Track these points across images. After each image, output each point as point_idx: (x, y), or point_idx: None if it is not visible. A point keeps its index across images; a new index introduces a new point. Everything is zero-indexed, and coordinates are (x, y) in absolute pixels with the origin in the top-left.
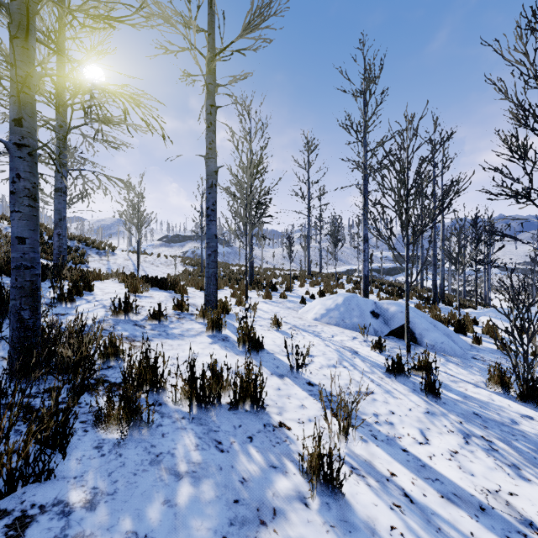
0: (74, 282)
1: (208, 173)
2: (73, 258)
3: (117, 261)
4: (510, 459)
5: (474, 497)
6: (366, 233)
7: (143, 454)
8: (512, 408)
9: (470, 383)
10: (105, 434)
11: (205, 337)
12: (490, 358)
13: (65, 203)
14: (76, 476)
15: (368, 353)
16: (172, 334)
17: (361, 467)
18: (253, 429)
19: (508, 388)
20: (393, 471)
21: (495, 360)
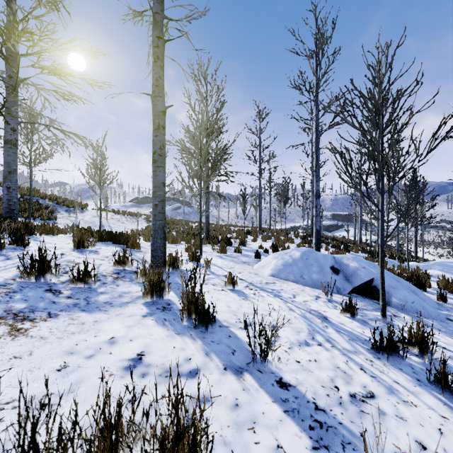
0: None
1: (154, 113)
2: (42, 215)
3: (85, 217)
4: None
5: None
6: (318, 189)
7: None
8: None
9: None
10: None
11: (140, 305)
12: None
13: (15, 156)
14: None
15: (339, 318)
16: (95, 302)
17: None
18: None
19: None
20: None
21: None
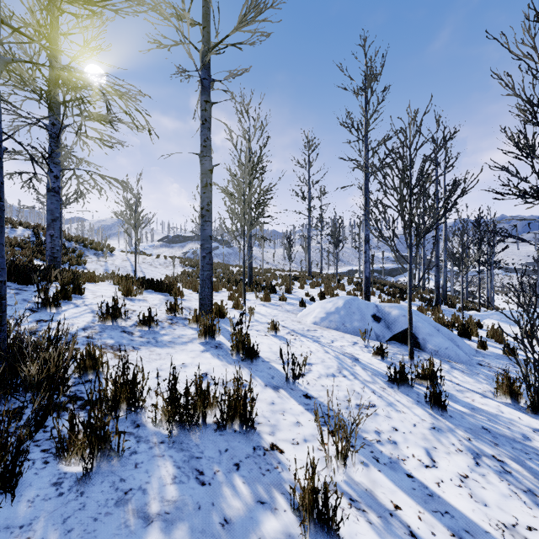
0: (62, 286)
1: (202, 172)
2: (70, 259)
3: (115, 262)
4: (525, 483)
5: (489, 534)
6: (368, 234)
7: (109, 491)
8: (523, 422)
9: (477, 393)
10: (68, 465)
11: (197, 344)
12: (496, 364)
13: (58, 204)
14: (23, 524)
15: (369, 360)
16: (162, 341)
17: (361, 499)
18: (241, 453)
19: (517, 399)
20: (397, 502)
21: (502, 366)
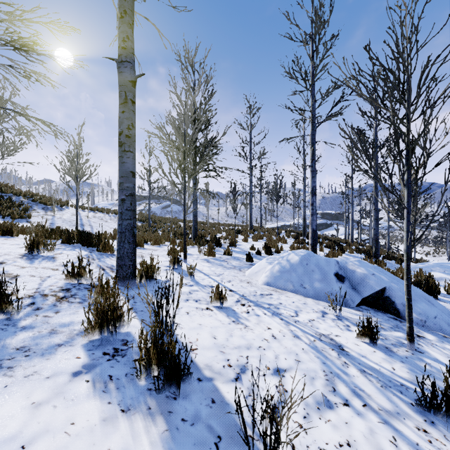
0: None
1: (120, 83)
2: (13, 213)
3: (63, 216)
4: None
5: None
6: (315, 185)
7: None
8: None
9: None
10: None
11: (77, 350)
12: None
13: None
14: None
15: (357, 347)
16: (0, 350)
17: None
18: None
19: None
20: None
21: None
